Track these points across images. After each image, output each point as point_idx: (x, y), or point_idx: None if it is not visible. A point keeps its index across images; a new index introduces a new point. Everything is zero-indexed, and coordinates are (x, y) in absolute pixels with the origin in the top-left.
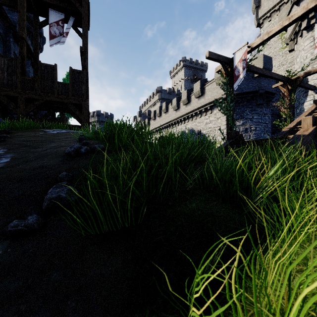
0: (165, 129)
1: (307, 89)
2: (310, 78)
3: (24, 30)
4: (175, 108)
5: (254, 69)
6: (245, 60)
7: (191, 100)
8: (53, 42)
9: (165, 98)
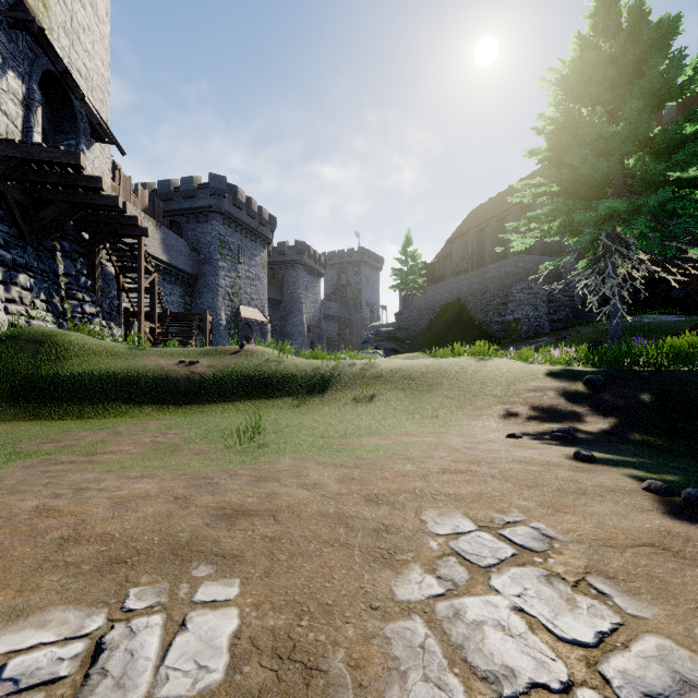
0: None
1: None
2: None
3: None
4: None
5: None
6: None
7: None
8: None
9: None
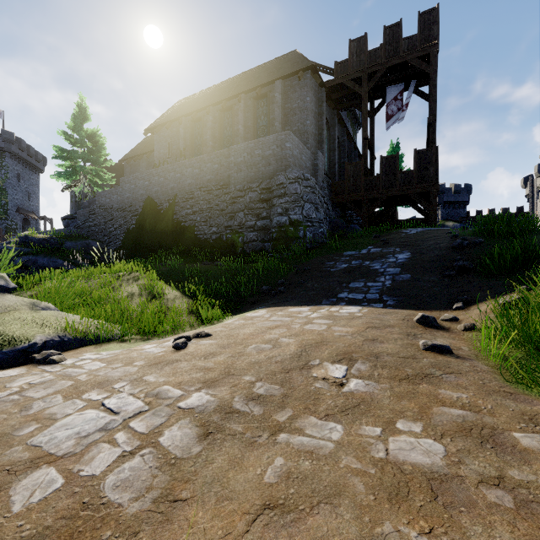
0: None
1: None
2: None
3: (366, 130)
4: None
5: None
6: None
7: None
8: (390, 123)
9: None
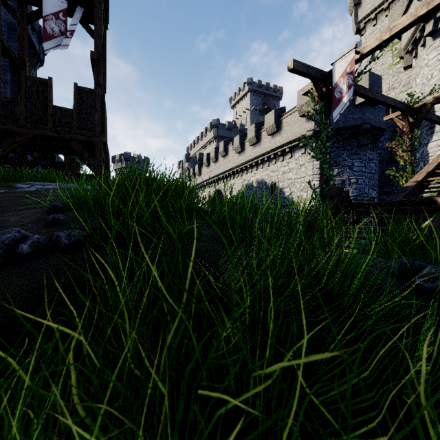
0: (224, 179)
1: (435, 123)
2: (437, 107)
3: None
4: (238, 149)
5: (361, 91)
6: (352, 74)
7: (261, 138)
8: (50, 45)
9: (223, 135)
